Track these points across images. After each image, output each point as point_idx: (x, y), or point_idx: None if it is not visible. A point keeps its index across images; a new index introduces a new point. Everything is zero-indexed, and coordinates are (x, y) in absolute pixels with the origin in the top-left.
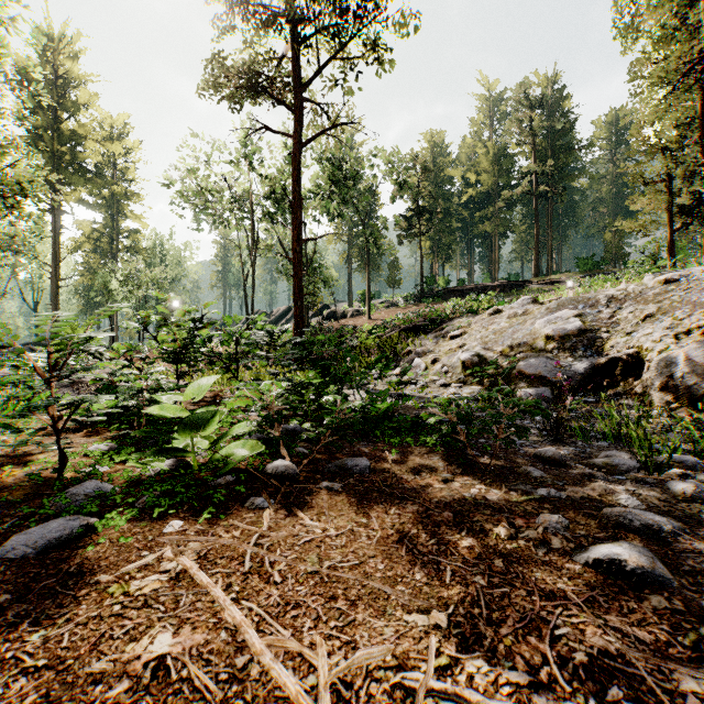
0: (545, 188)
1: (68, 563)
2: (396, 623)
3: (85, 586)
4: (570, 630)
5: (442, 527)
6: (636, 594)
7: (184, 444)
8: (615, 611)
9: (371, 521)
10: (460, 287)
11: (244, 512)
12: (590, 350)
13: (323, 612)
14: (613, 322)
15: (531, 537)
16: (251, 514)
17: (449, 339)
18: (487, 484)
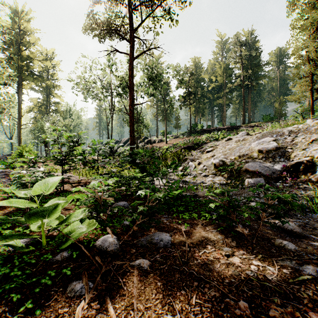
0: (247, 83)
1: None
2: None
3: None
4: None
5: None
6: None
7: (39, 224)
8: None
9: None
10: (208, 129)
11: (61, 303)
12: (282, 158)
13: None
14: (293, 143)
15: None
16: (65, 307)
17: (206, 152)
18: (261, 259)
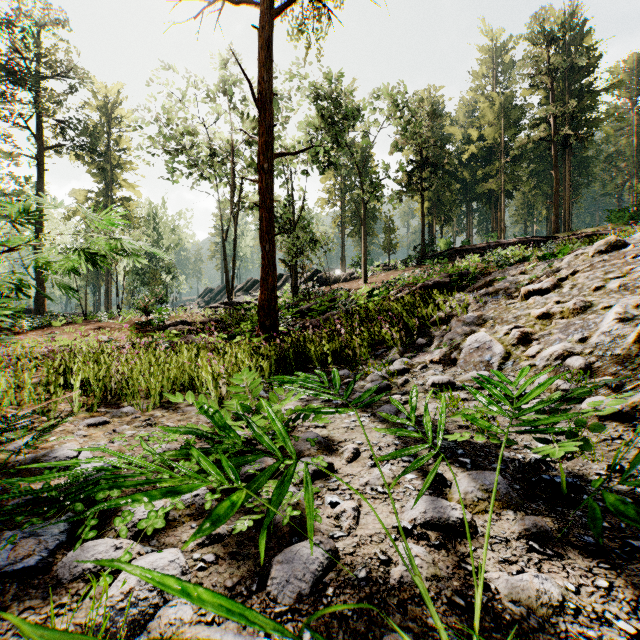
0: (568, 131)
1: None
2: None
3: None
4: None
5: None
6: None
7: None
8: None
9: None
10: (468, 246)
11: None
12: None
13: None
14: None
15: None
16: None
17: (523, 296)
18: None
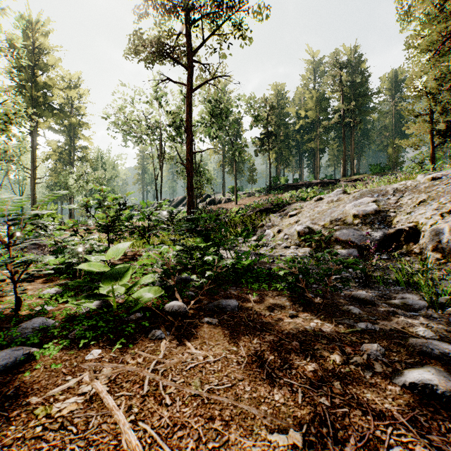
0: (349, 120)
1: (9, 387)
2: (262, 442)
3: (18, 408)
4: (402, 449)
5: (292, 354)
6: (447, 413)
7: (107, 290)
8: (434, 430)
9: (239, 349)
10: (295, 183)
11: (147, 341)
12: (383, 224)
13: (203, 432)
14: (398, 206)
15: (359, 362)
16: (152, 343)
17: (288, 217)
18: (322, 319)
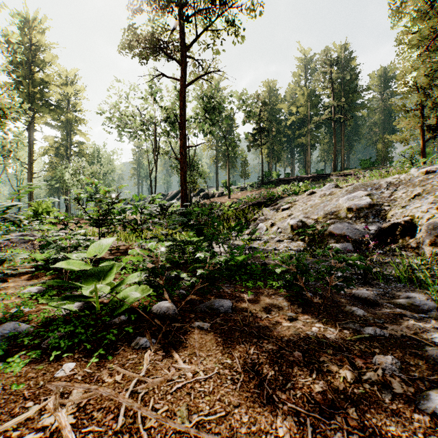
0: (340, 116)
1: None
2: None
3: None
4: None
5: (295, 368)
6: None
7: (91, 290)
8: None
9: (234, 362)
10: (286, 178)
11: (129, 352)
12: (377, 218)
13: None
14: (392, 199)
15: (374, 380)
16: (134, 355)
17: (281, 210)
18: (324, 323)
